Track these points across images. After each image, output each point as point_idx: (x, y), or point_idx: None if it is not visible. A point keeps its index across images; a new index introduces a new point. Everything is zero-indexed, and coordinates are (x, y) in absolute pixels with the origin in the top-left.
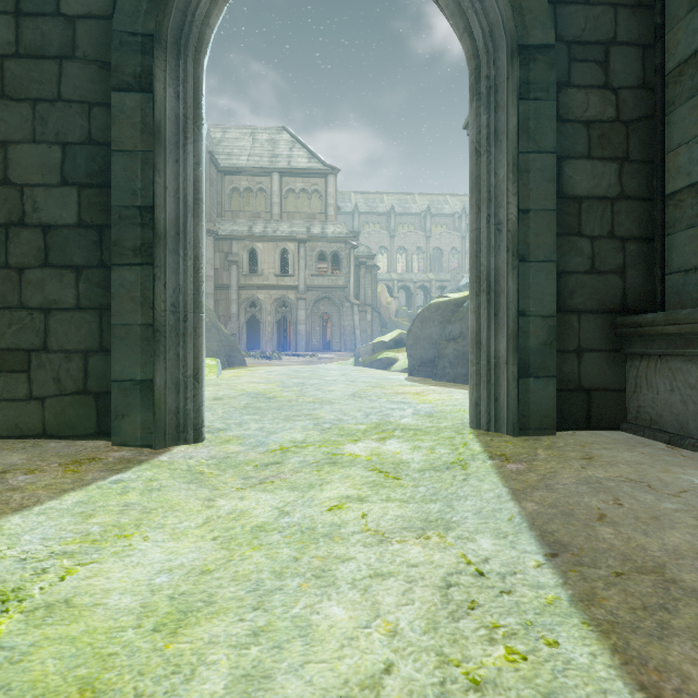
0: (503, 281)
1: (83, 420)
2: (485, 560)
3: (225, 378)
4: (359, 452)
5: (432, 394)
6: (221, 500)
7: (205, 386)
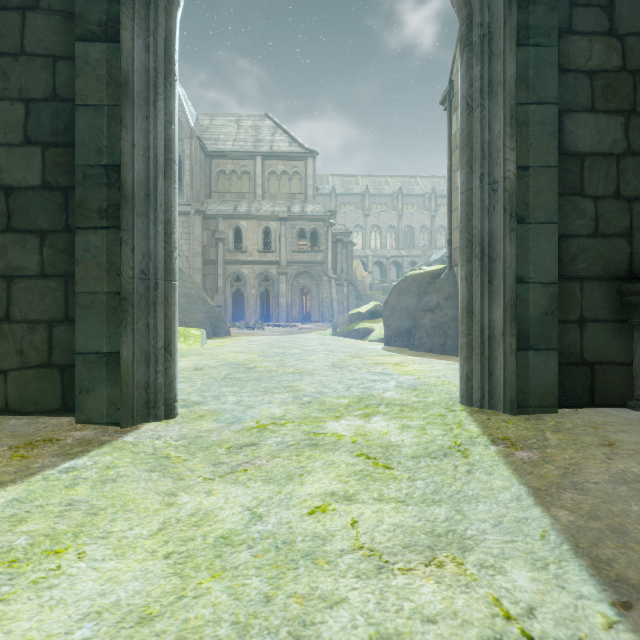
0: (498, 245)
1: (47, 395)
2: (529, 610)
3: (208, 348)
4: (342, 431)
5: (412, 364)
6: (185, 494)
7: (188, 356)
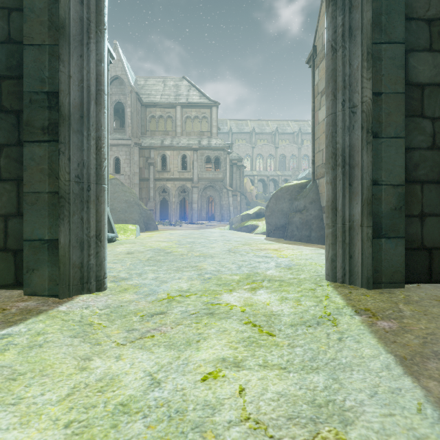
0: (357, 156)
1: (3, 273)
2: None
3: (140, 238)
4: (234, 302)
5: (286, 250)
6: (98, 359)
7: (125, 244)
